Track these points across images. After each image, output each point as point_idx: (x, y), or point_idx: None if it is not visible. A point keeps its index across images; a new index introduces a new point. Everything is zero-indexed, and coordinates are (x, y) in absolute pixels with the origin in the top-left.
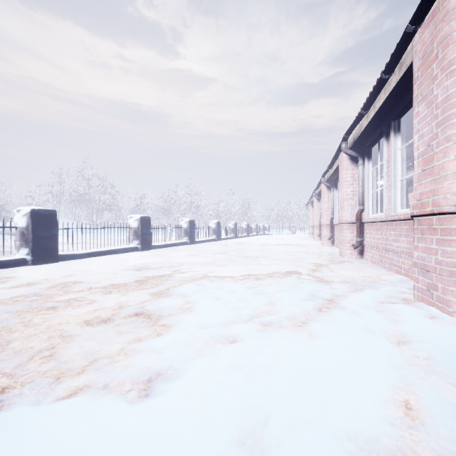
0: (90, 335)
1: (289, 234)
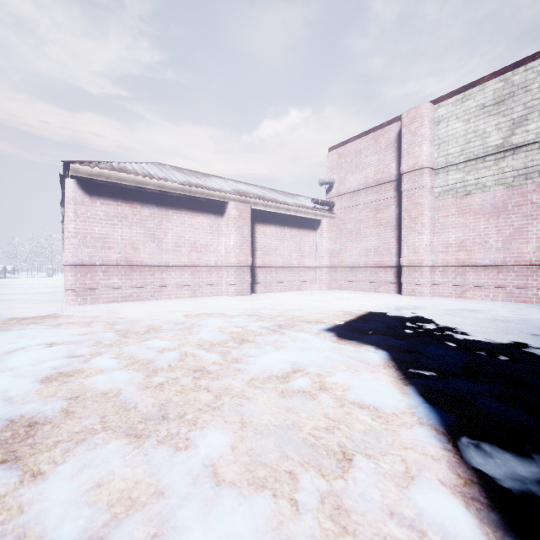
0: None
1: (45, 276)
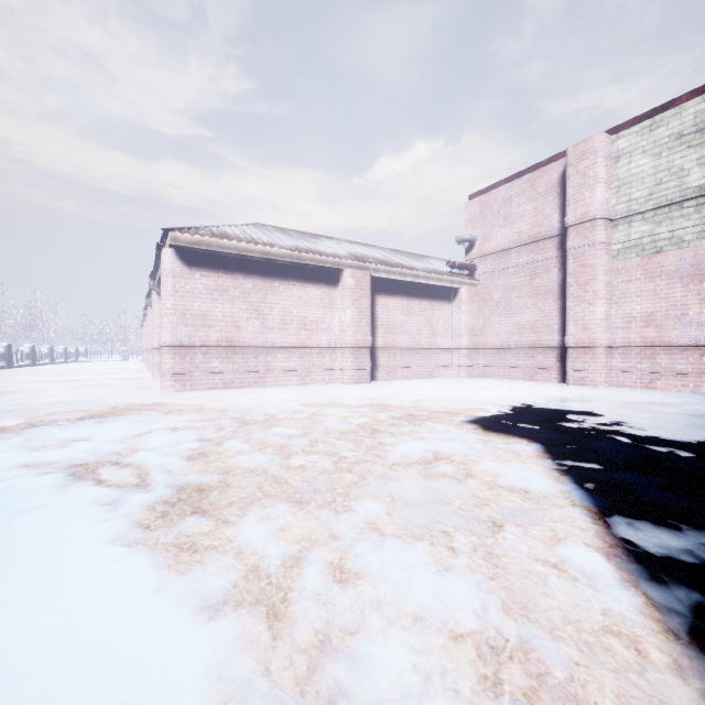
0: (24, 386)
1: (120, 360)
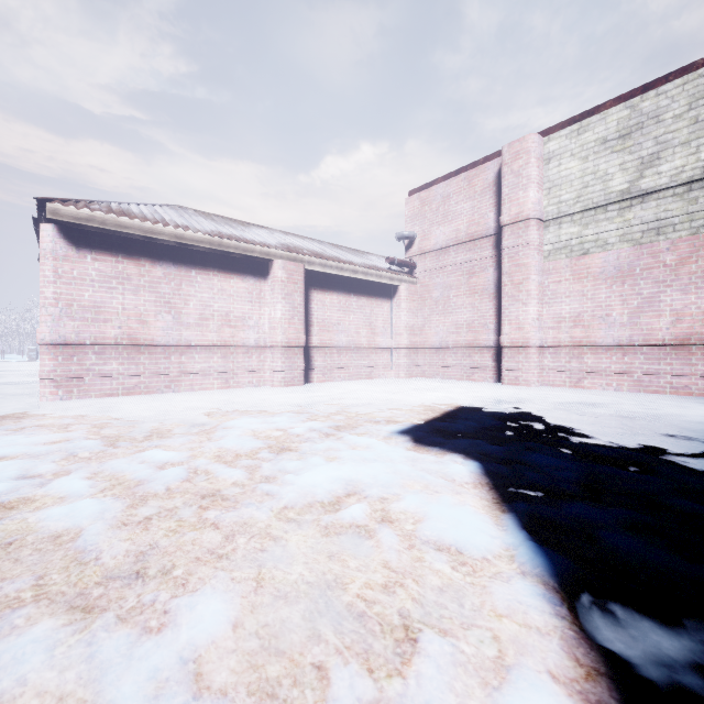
0: None
1: (25, 361)
